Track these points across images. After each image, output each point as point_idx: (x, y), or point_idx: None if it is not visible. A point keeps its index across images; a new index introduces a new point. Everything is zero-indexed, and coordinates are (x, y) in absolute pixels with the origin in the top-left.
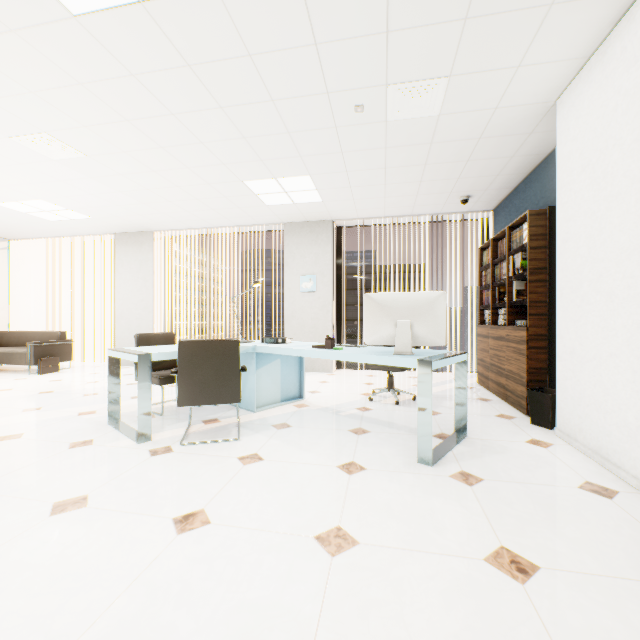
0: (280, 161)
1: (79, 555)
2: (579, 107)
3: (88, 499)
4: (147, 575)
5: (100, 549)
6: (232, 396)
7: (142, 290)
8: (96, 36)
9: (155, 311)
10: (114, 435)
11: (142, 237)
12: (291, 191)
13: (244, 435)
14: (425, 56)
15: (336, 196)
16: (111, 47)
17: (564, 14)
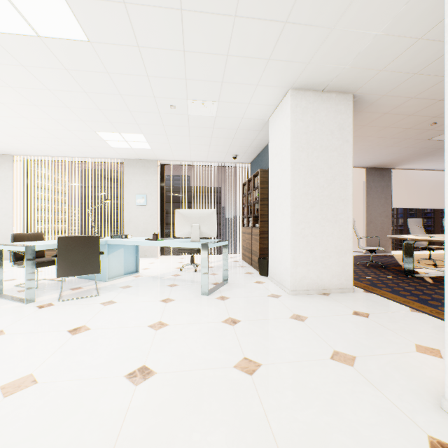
0: (123, 124)
1: (14, 350)
2: (275, 126)
3: (4, 331)
4: (61, 350)
5: (27, 346)
6: (95, 269)
7: (2, 200)
8: (0, 43)
9: (14, 217)
10: (3, 302)
11: (2, 158)
12: (130, 141)
13: (102, 293)
14: (205, 92)
15: (160, 147)
16: (10, 50)
17: (263, 89)
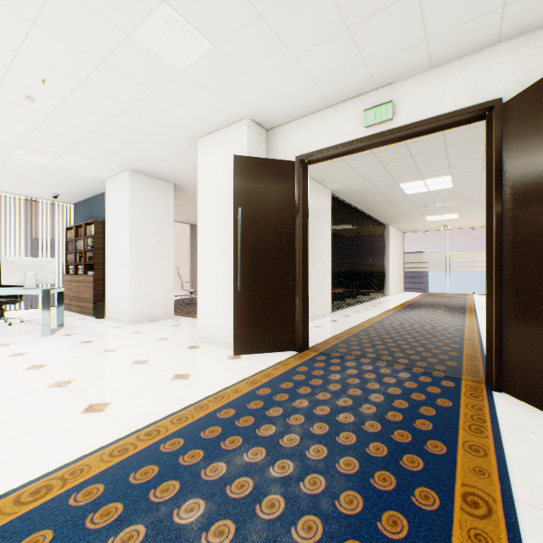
0: None
1: None
2: (114, 190)
3: None
4: None
5: None
6: None
7: None
8: None
9: None
10: None
11: None
12: None
13: None
14: (46, 150)
15: None
16: None
17: (106, 164)
